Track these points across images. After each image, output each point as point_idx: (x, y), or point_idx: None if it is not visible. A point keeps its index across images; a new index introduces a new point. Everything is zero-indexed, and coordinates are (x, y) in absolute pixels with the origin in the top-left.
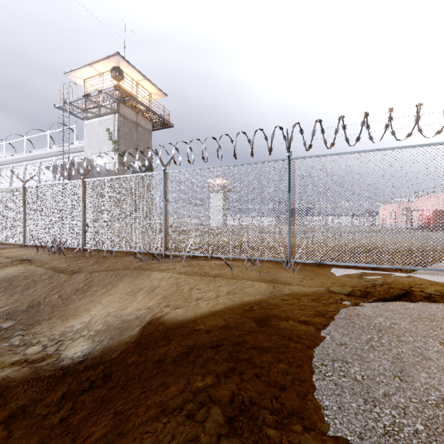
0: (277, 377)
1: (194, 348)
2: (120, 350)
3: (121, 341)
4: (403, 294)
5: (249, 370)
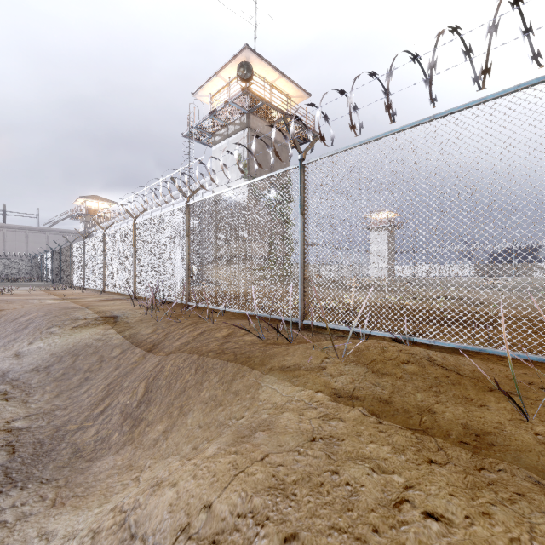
0: None
1: None
2: None
3: None
4: None
5: None
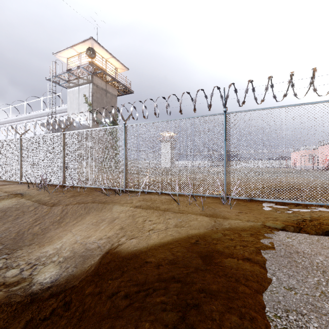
0: None
1: (144, 285)
2: (81, 278)
3: (83, 268)
4: None
5: (199, 324)
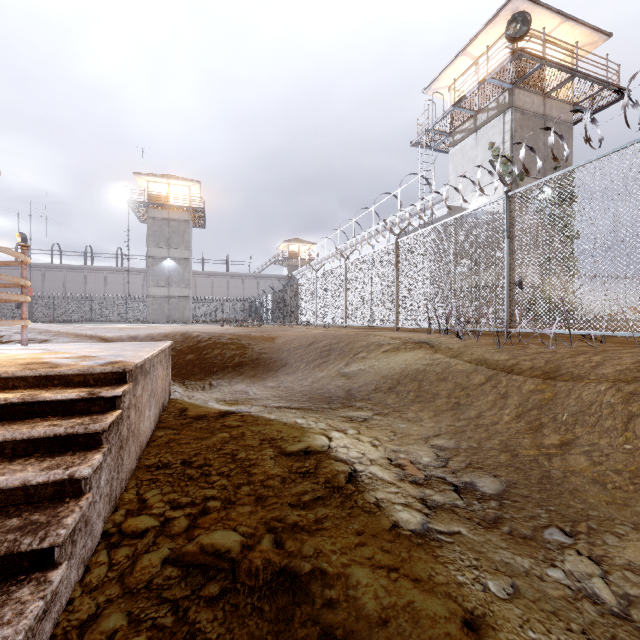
0: None
1: None
2: None
3: None
4: None
5: None
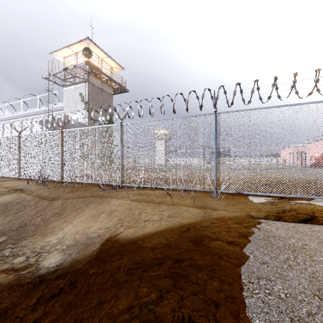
0: (211, 295)
1: (142, 264)
2: (84, 262)
3: (85, 254)
4: (308, 219)
5: (187, 288)
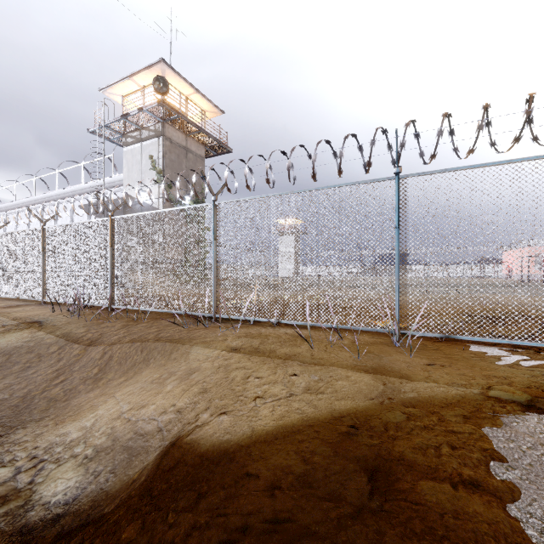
0: None
1: None
2: (119, 499)
3: (125, 476)
4: None
5: None
